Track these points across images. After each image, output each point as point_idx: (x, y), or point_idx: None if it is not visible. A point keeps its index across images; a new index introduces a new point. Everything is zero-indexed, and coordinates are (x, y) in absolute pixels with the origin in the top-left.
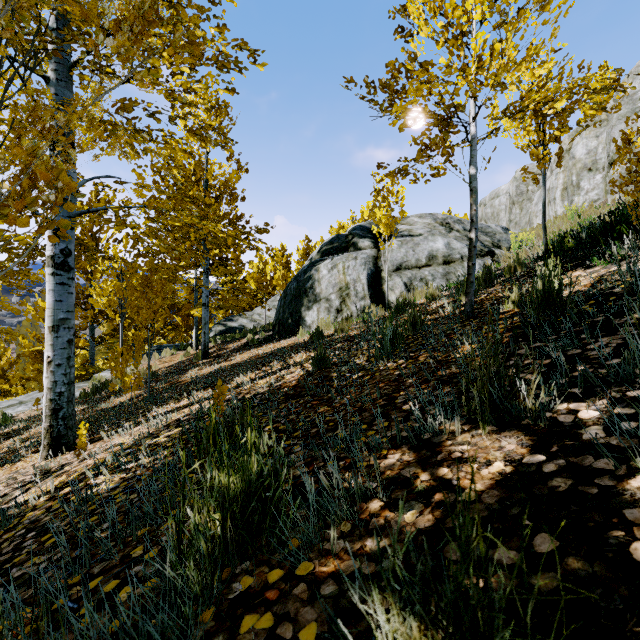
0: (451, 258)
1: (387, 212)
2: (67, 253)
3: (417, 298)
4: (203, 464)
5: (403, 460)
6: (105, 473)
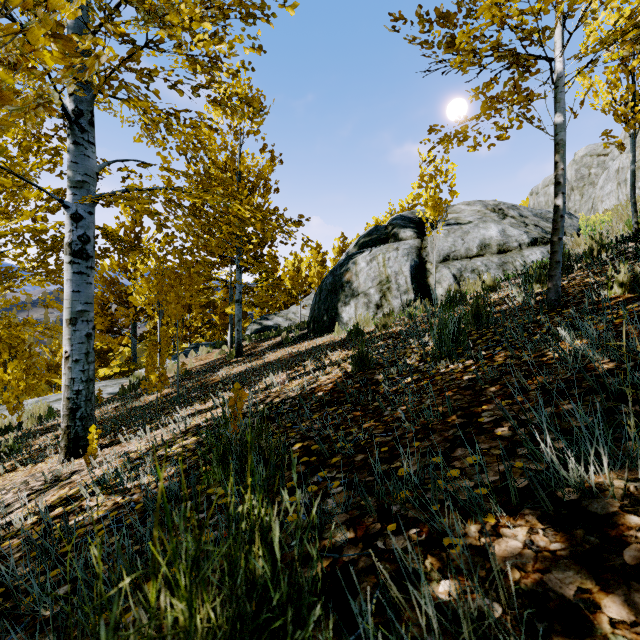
0: (507, 246)
1: (435, 193)
2: (85, 240)
3: (470, 291)
4: (209, 496)
5: (538, 547)
6: (103, 492)
